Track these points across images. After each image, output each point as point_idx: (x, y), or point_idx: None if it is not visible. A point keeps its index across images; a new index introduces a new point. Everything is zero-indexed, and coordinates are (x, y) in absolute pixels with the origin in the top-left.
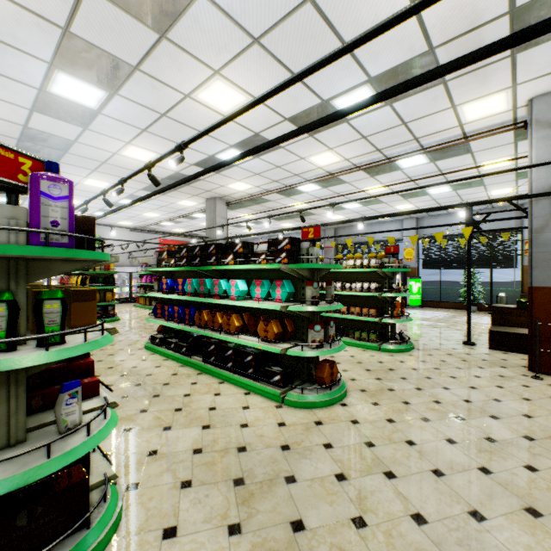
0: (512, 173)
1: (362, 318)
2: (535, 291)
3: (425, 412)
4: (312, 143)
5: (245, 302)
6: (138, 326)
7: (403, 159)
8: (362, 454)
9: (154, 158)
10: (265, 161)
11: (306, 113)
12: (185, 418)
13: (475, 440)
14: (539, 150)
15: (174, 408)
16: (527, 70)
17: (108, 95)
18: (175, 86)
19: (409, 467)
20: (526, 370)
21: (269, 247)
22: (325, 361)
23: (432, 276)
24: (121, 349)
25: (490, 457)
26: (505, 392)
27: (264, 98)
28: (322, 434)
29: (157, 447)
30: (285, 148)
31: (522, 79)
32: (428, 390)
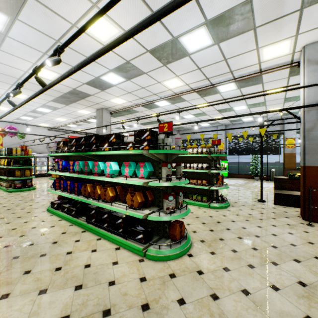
0: (282, 98)
1: (197, 186)
2: (307, 169)
3: (249, 259)
4: (166, 71)
5: (116, 179)
6: (47, 193)
7: (221, 86)
8: (210, 309)
9: (56, 77)
10: (134, 83)
11: (162, 47)
12: (62, 279)
13: (292, 285)
14: (310, 78)
15: (55, 267)
16: (307, 22)
17: (9, 19)
18: (63, 15)
19: None
20: (301, 219)
21: (135, 138)
22: (176, 221)
23: (231, 159)
24: (28, 212)
25: (309, 303)
26: (296, 237)
27: None
28: (176, 288)
29: (27, 317)
30: (147, 74)
31: (302, 30)
32: (246, 238)
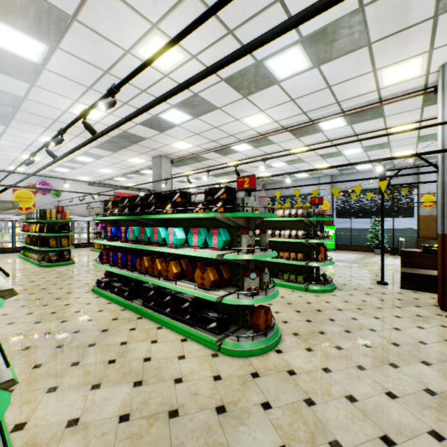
0: (415, 137)
1: (290, 261)
2: (446, 238)
3: (359, 359)
4: (246, 104)
5: (182, 250)
6: (90, 269)
7: (325, 122)
8: (303, 416)
9: (102, 117)
10: (204, 121)
11: (241, 73)
12: (117, 373)
13: (415, 393)
14: None
15: (107, 360)
16: (445, 33)
17: (49, 48)
18: (114, 40)
19: (355, 434)
20: (439, 309)
21: (206, 196)
22: (259, 307)
23: (341, 224)
24: (69, 293)
25: (436, 416)
26: (427, 333)
27: (196, 22)
28: (259, 389)
29: (80, 413)
30: (221, 109)
31: (439, 43)
32: (356, 332)
